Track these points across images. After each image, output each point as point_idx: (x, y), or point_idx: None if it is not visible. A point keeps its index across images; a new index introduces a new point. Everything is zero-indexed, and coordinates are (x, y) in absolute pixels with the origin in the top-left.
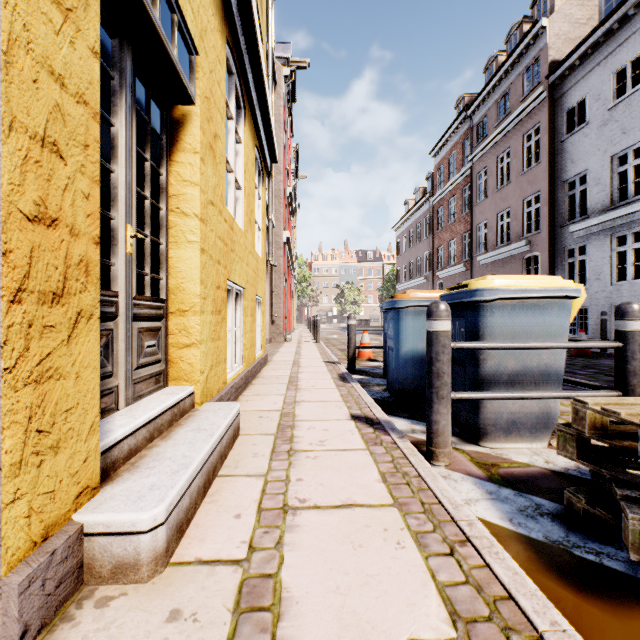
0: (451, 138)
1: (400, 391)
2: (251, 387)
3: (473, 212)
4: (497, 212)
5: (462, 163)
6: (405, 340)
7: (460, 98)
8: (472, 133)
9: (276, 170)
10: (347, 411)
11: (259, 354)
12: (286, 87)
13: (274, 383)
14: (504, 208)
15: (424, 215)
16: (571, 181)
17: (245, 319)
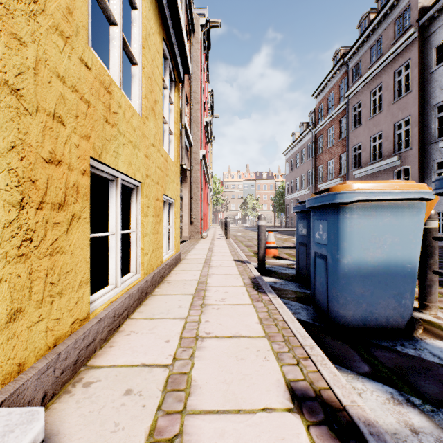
0: (330, 82)
1: (341, 317)
2: (148, 301)
3: (349, 137)
4: (370, 135)
5: (339, 100)
6: (348, 247)
7: (337, 51)
8: (348, 75)
9: (194, 100)
10: (278, 372)
11: (170, 254)
12: (202, 34)
13: (178, 293)
14: (376, 132)
15: (308, 142)
16: (440, 105)
17: (143, 219)
